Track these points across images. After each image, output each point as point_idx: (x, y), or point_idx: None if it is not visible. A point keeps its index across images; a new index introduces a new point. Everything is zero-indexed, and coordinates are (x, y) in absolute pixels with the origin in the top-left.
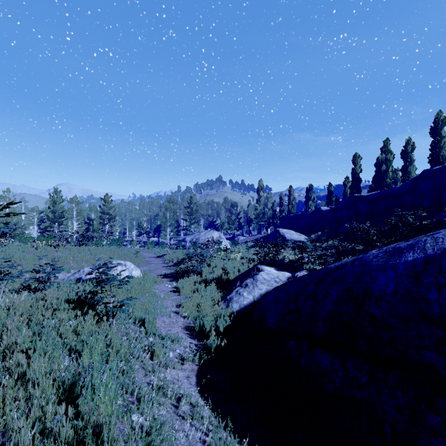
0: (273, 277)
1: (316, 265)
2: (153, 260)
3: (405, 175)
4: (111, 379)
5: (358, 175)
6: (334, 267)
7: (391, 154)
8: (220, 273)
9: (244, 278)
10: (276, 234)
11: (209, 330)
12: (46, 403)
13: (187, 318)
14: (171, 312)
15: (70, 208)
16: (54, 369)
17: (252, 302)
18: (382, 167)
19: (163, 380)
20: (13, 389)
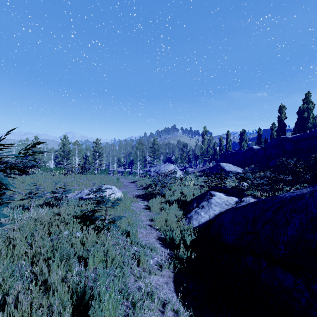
0: (224, 201)
1: (255, 192)
2: (129, 184)
3: None
4: (114, 291)
5: (283, 122)
6: (290, 197)
7: (312, 104)
8: (179, 196)
9: (199, 200)
10: (218, 167)
11: (178, 242)
12: (63, 307)
13: (158, 230)
14: (146, 225)
15: (73, 148)
16: (69, 278)
17: (208, 220)
18: (304, 114)
19: (149, 286)
20: (38, 293)
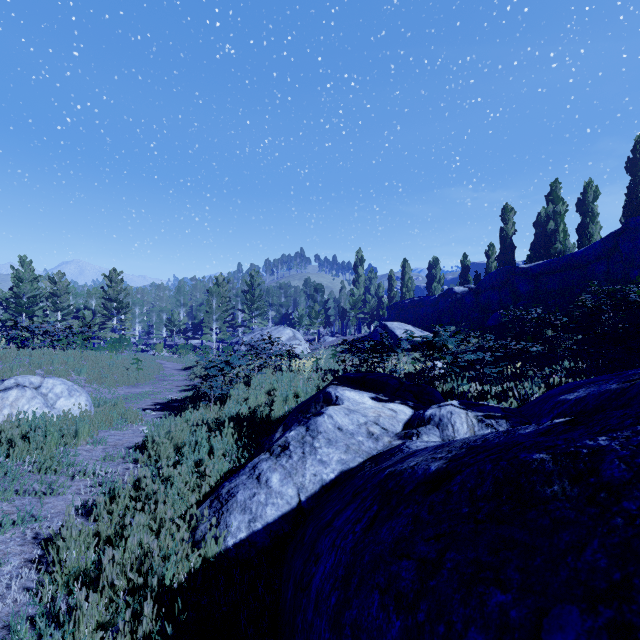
0: (364, 422)
1: (464, 384)
2: (174, 374)
3: (584, 237)
4: None
5: (510, 240)
6: None
7: (562, 204)
8: (262, 401)
9: (293, 420)
10: (382, 331)
11: None
12: None
13: (35, 591)
14: None
15: (52, 291)
16: None
17: (292, 511)
18: (548, 225)
19: None
20: None
